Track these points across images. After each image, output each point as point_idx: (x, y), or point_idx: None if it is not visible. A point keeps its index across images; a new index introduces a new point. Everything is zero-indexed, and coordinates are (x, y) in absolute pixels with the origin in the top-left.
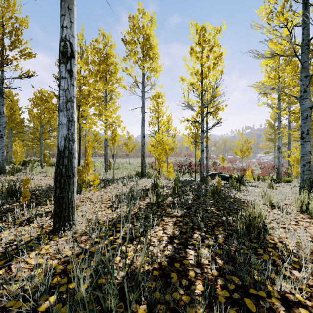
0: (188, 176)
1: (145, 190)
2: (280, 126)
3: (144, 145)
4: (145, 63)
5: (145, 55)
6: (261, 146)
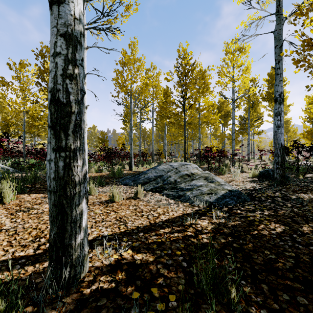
0: None
1: None
2: None
3: None
4: None
5: None
6: None
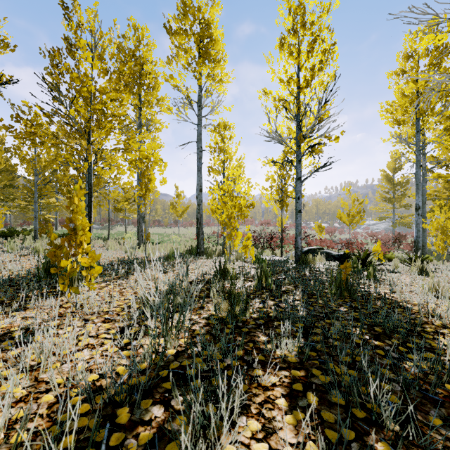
0: (269, 253)
1: (204, 284)
2: (420, 173)
3: (201, 203)
4: (202, 67)
5: (204, 54)
6: (373, 209)
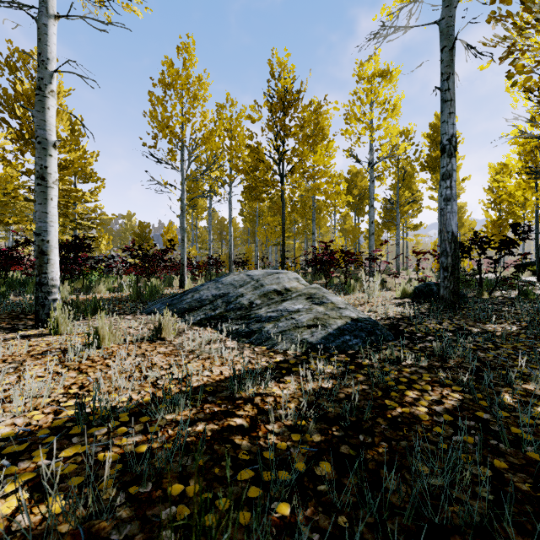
0: None
1: None
2: None
3: None
4: None
5: None
6: None
